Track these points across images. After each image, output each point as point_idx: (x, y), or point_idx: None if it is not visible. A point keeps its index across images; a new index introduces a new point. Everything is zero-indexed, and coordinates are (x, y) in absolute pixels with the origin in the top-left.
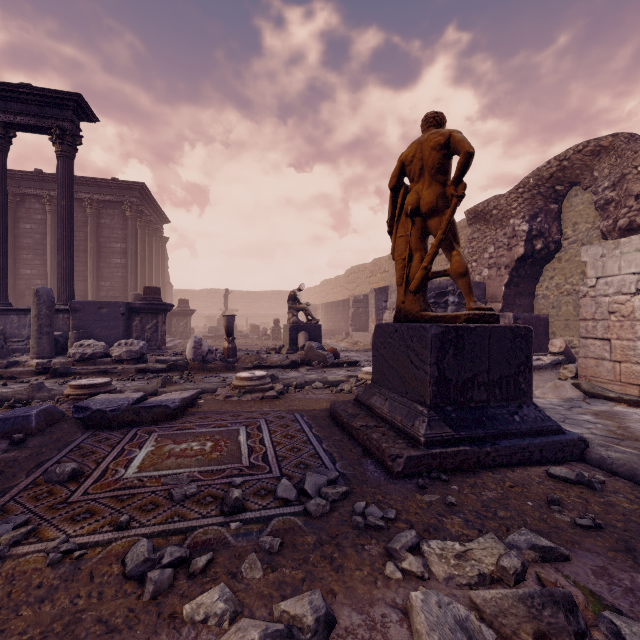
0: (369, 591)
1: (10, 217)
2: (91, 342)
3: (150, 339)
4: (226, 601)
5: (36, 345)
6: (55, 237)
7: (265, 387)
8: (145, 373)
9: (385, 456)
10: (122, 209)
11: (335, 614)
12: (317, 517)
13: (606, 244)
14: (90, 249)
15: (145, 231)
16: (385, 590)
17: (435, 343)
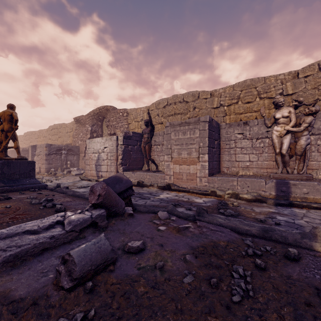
0: None
1: None
2: None
3: None
4: None
5: None
6: None
7: None
8: None
9: None
10: None
11: None
12: None
13: (90, 140)
14: None
15: None
16: None
17: (0, 165)
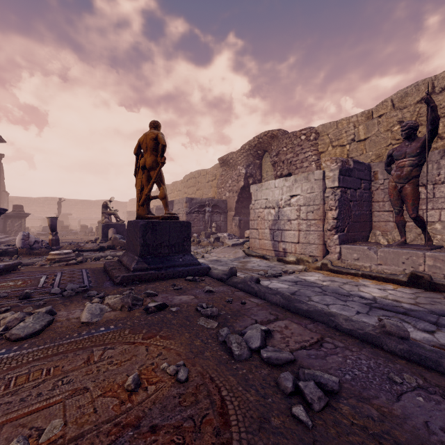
0: (75, 308)
1: None
2: None
3: None
4: (12, 314)
5: None
6: None
7: (69, 258)
8: None
9: (114, 277)
10: None
11: (58, 313)
12: (67, 297)
13: (258, 185)
14: None
15: None
16: (82, 307)
17: (142, 228)
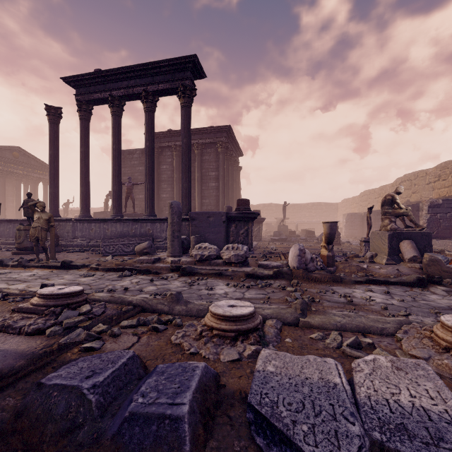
0: None
1: (156, 162)
2: (206, 245)
3: (242, 242)
4: None
5: (170, 246)
6: (178, 172)
7: None
8: (253, 278)
9: None
10: (215, 147)
11: None
12: None
13: None
14: (197, 178)
15: (229, 162)
16: None
17: None
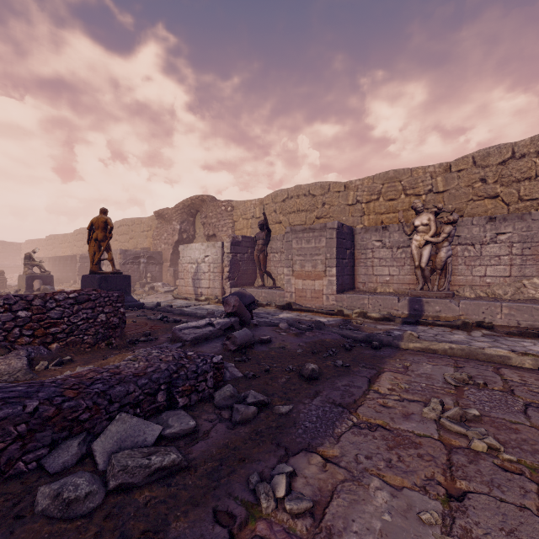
0: None
1: None
2: None
3: None
4: None
5: None
6: None
7: None
8: None
9: None
10: None
11: None
12: None
13: (185, 245)
14: None
15: None
16: None
17: (98, 280)
